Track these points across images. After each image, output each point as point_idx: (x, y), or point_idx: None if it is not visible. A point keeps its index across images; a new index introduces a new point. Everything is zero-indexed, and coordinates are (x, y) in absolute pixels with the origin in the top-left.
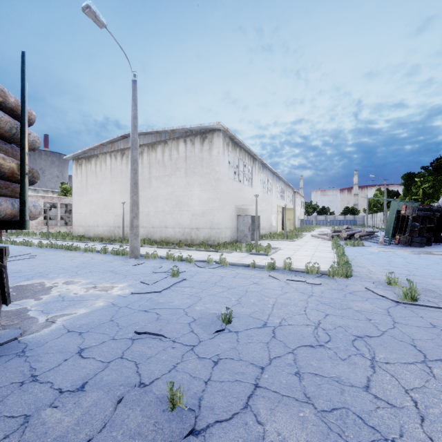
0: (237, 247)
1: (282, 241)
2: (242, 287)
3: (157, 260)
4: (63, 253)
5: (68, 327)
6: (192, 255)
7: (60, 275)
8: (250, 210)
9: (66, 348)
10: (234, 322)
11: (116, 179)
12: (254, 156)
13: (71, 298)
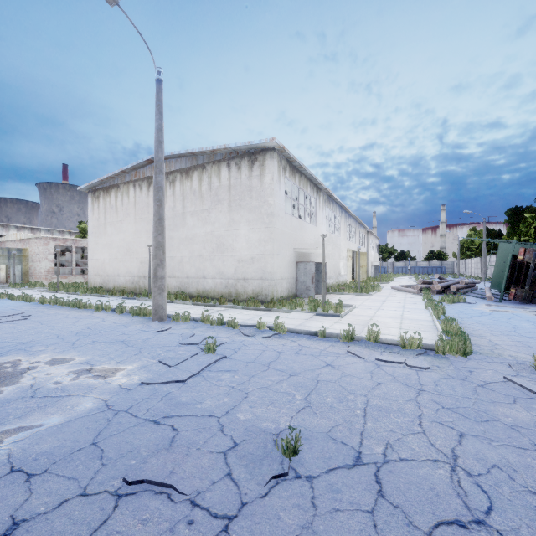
0: (298, 304)
1: (355, 295)
2: (310, 373)
3: (189, 323)
4: (68, 312)
5: (13, 460)
6: (237, 315)
7: (49, 347)
8: (313, 256)
9: None
10: (303, 453)
11: (141, 215)
12: (318, 185)
13: (47, 391)
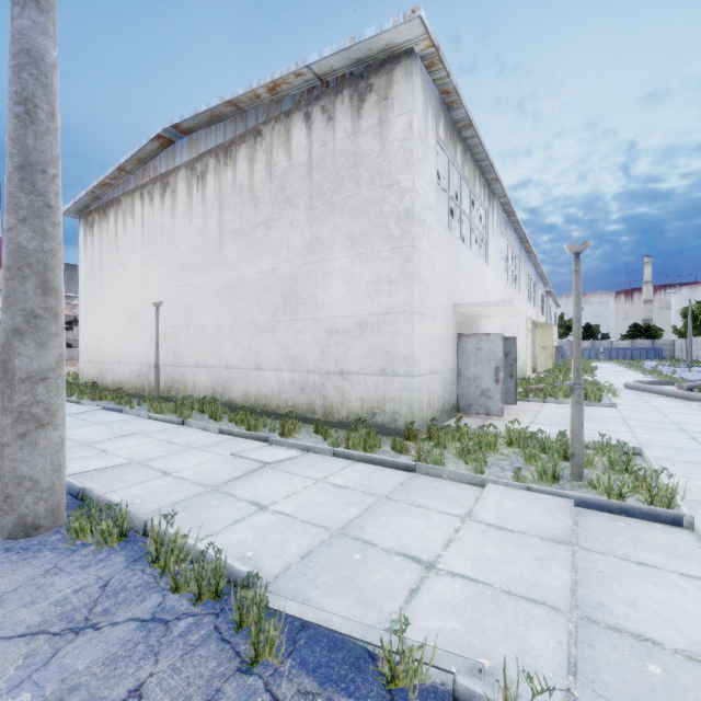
0: (483, 445)
1: None
2: None
3: (108, 556)
4: None
5: None
6: (309, 496)
7: None
8: (483, 323)
9: None
10: None
11: (152, 249)
12: (492, 184)
13: None
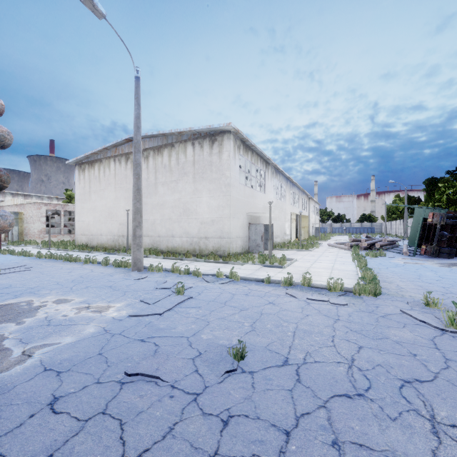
0: (249, 258)
1: (297, 251)
2: (256, 308)
3: (161, 273)
4: (62, 265)
5: (45, 364)
6: (200, 267)
7: (52, 291)
8: (262, 218)
9: (36, 396)
10: (248, 358)
11: (120, 185)
12: (267, 160)
13: (58, 321)
